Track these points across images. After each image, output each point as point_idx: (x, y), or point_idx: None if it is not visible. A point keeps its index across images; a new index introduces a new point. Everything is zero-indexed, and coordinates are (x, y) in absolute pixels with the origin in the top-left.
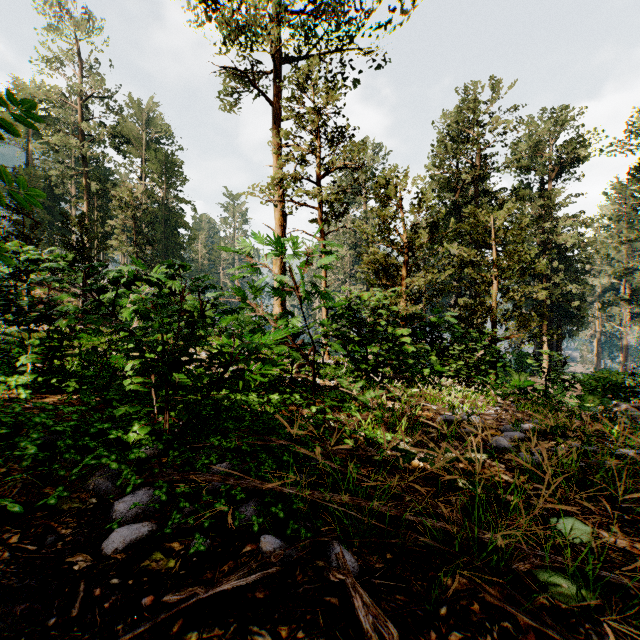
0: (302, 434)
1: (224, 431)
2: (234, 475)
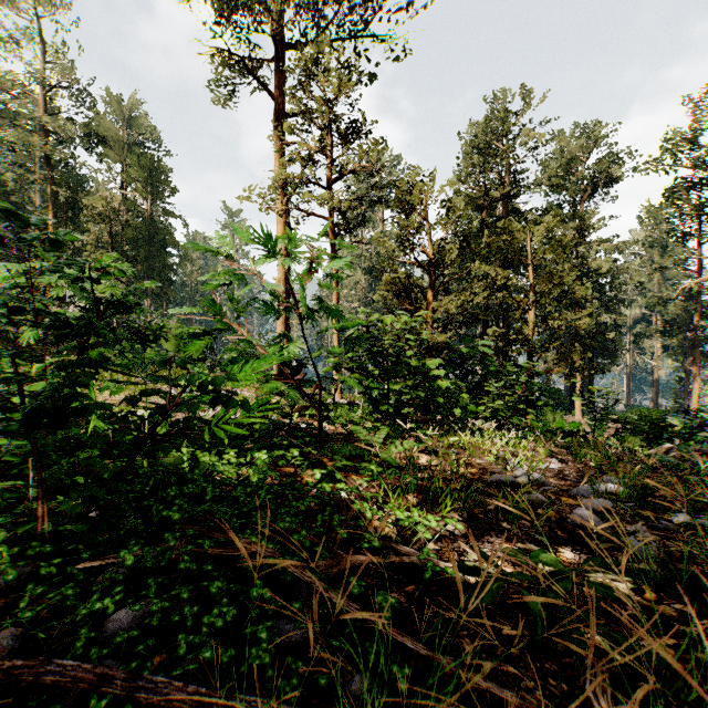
0: (294, 527)
1: (165, 522)
2: (156, 628)
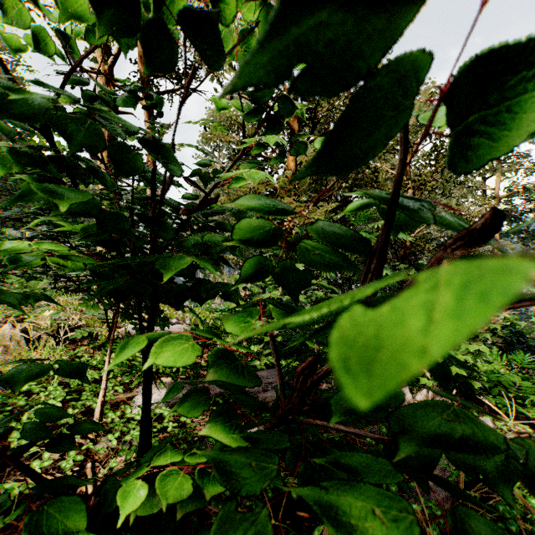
0: None
1: None
2: None
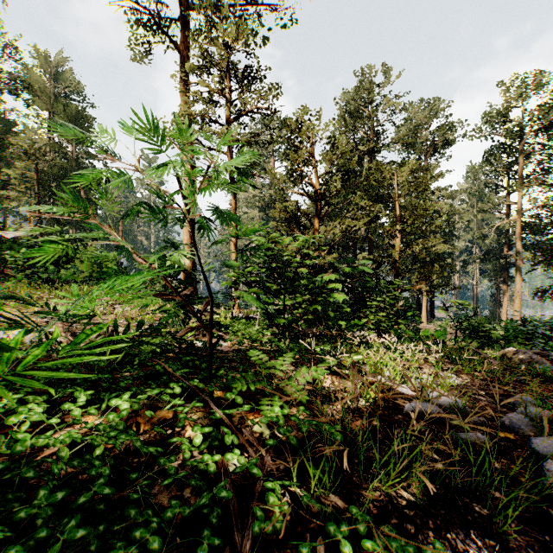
0: None
1: None
2: None
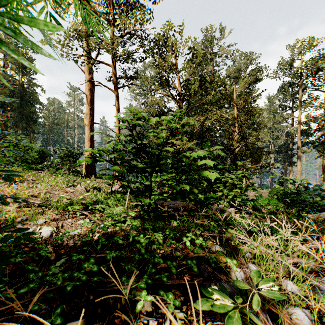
0: None
1: None
2: None
